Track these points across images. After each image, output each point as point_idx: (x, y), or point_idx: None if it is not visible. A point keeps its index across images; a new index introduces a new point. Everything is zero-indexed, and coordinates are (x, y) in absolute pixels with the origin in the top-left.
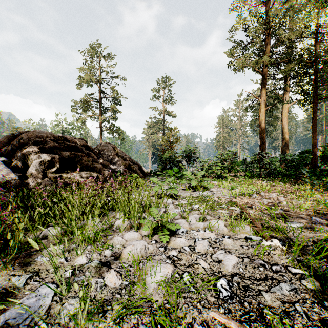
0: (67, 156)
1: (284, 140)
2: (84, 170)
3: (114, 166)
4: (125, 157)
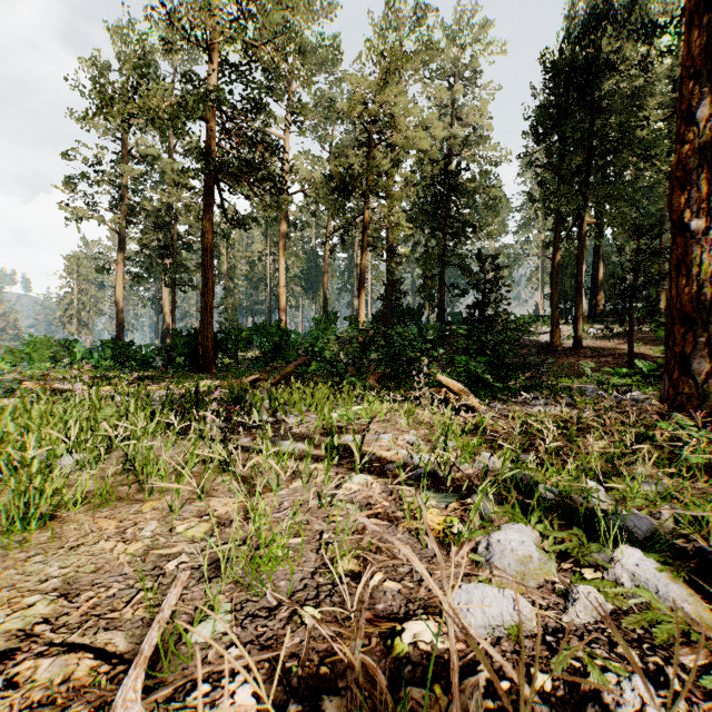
0: None
1: (165, 323)
2: None
3: None
4: None
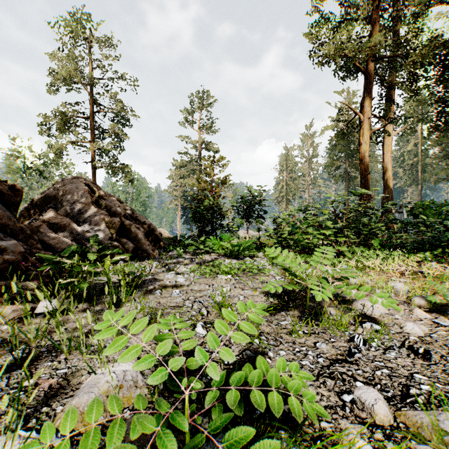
0: None
1: (387, 188)
2: None
3: (83, 228)
4: (116, 209)
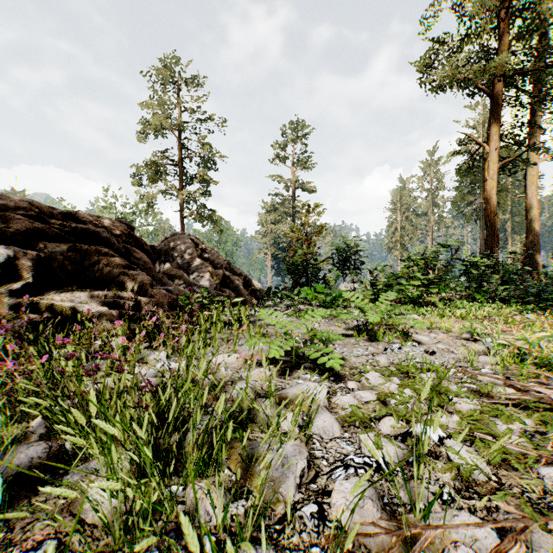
0: (62, 254)
1: (531, 229)
2: (104, 287)
3: (193, 279)
4: (218, 261)
